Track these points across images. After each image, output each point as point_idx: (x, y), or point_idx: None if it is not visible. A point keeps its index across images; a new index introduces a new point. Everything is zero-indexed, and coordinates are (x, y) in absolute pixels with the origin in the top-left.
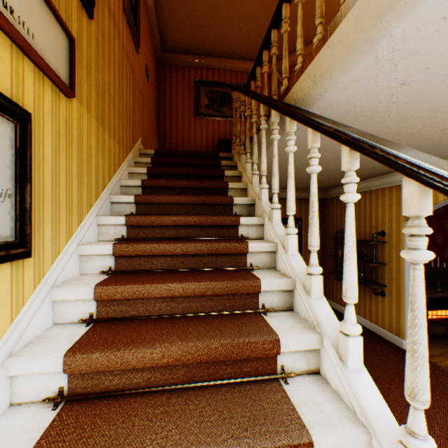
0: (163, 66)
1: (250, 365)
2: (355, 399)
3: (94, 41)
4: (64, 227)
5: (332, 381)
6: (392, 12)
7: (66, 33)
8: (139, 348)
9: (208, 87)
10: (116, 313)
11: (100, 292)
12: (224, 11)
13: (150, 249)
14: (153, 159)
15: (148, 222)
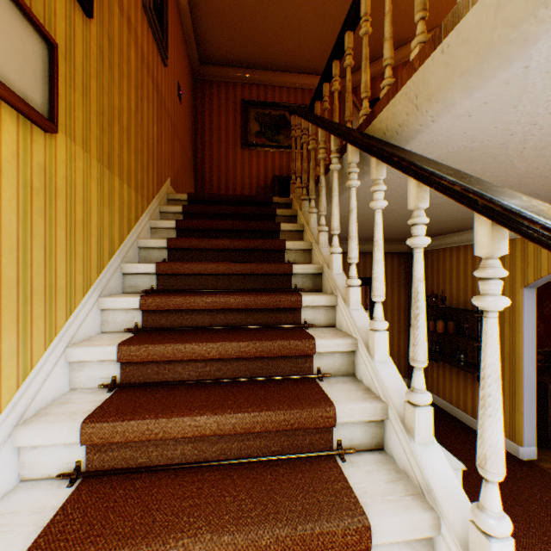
0: (201, 83)
1: None
2: None
3: (95, 49)
4: (41, 326)
5: None
6: None
7: (43, 36)
8: (141, 549)
9: (259, 109)
10: (116, 461)
11: (90, 432)
12: (280, 10)
13: (172, 352)
14: (185, 208)
15: (172, 305)
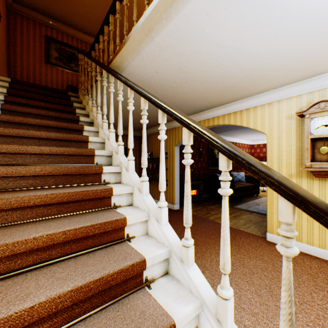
0: (14, 14)
1: (89, 179)
2: (131, 180)
3: None
4: None
5: (125, 182)
6: (143, 43)
7: None
8: (27, 166)
9: (58, 44)
10: (1, 162)
11: None
12: None
13: (23, 133)
14: (12, 85)
15: (17, 120)
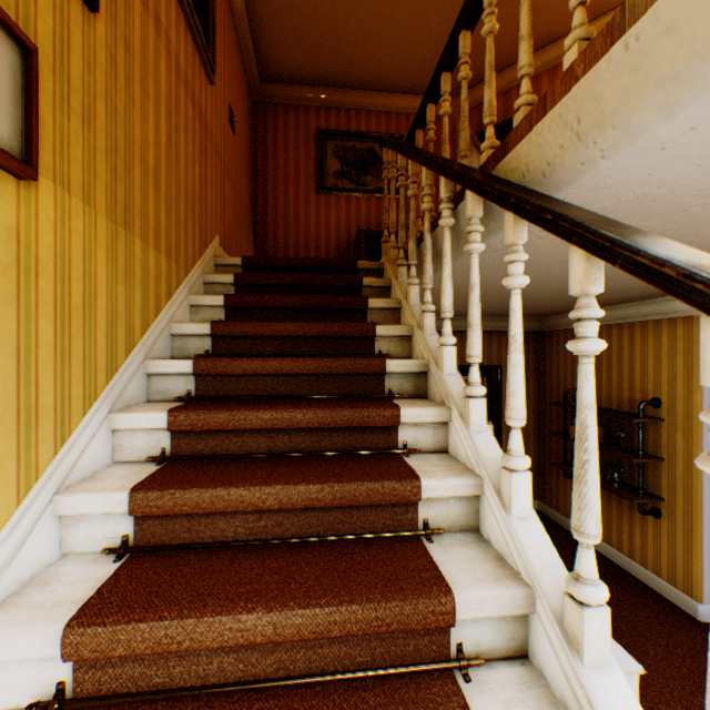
0: (262, 107)
1: None
2: None
3: (102, 58)
4: (11, 470)
5: None
6: None
7: (12, 34)
8: None
9: (339, 140)
10: (118, 682)
11: (76, 642)
12: (367, 7)
13: (210, 500)
14: (238, 277)
15: (214, 423)
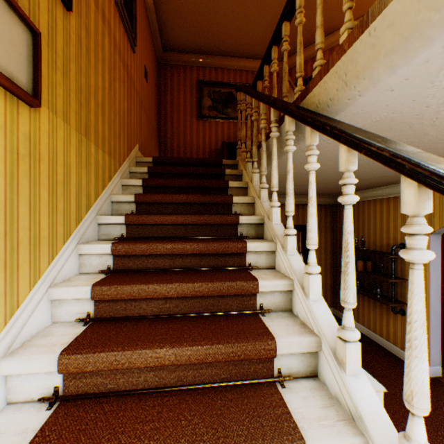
0: (164, 67)
1: None
2: None
3: (74, 37)
4: (26, 271)
5: None
6: None
7: (27, 25)
8: None
9: (211, 87)
10: (88, 387)
11: (66, 363)
12: (228, 6)
13: (138, 291)
14: (150, 169)
15: (138, 251)
